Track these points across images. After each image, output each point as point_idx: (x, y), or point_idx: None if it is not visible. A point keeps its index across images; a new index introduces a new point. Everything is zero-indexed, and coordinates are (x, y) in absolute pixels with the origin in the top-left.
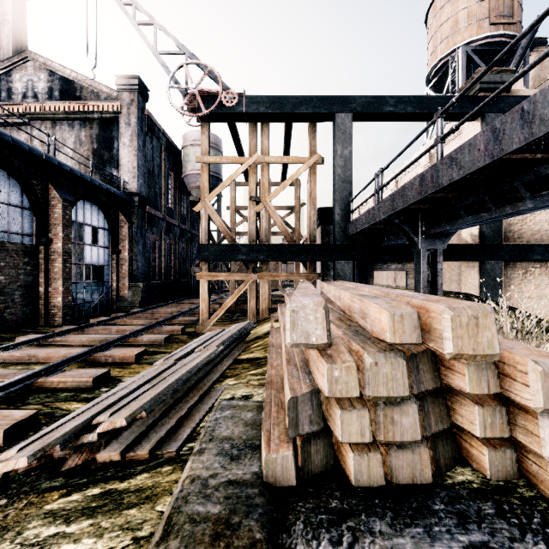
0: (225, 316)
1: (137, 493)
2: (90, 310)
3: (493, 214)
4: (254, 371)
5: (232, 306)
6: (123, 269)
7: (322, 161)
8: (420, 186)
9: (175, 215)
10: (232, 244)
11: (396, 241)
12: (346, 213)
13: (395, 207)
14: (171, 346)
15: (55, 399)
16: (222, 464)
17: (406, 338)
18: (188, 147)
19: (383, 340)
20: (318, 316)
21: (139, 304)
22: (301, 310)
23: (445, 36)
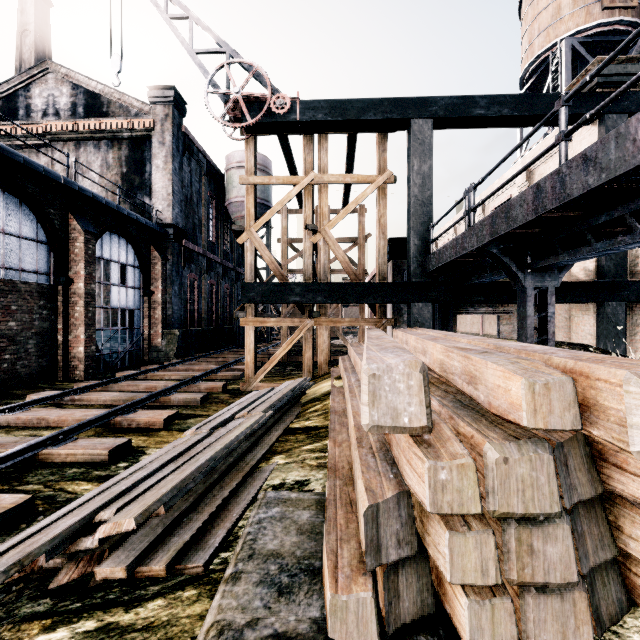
0: (275, 369)
1: (145, 634)
2: (117, 361)
3: (638, 238)
4: (311, 445)
5: (283, 358)
6: (156, 314)
7: (393, 180)
8: (535, 201)
9: (217, 250)
10: (283, 282)
11: (491, 277)
12: (425, 243)
13: (495, 231)
14: (208, 407)
15: (60, 477)
16: (266, 602)
17: (554, 420)
18: (232, 170)
19: (512, 422)
20: (412, 383)
21: (174, 354)
22: (385, 374)
23: (544, 27)
